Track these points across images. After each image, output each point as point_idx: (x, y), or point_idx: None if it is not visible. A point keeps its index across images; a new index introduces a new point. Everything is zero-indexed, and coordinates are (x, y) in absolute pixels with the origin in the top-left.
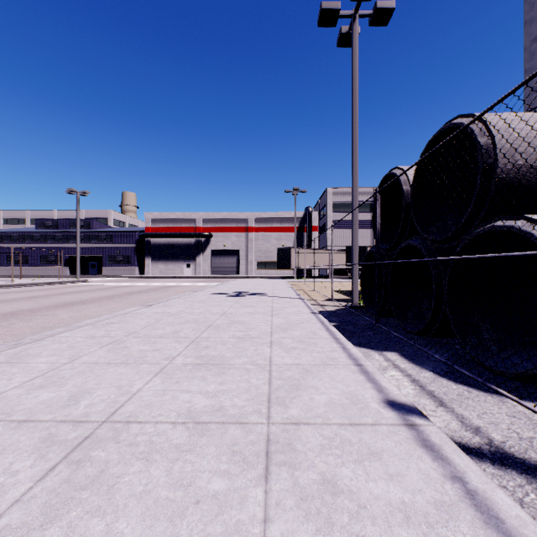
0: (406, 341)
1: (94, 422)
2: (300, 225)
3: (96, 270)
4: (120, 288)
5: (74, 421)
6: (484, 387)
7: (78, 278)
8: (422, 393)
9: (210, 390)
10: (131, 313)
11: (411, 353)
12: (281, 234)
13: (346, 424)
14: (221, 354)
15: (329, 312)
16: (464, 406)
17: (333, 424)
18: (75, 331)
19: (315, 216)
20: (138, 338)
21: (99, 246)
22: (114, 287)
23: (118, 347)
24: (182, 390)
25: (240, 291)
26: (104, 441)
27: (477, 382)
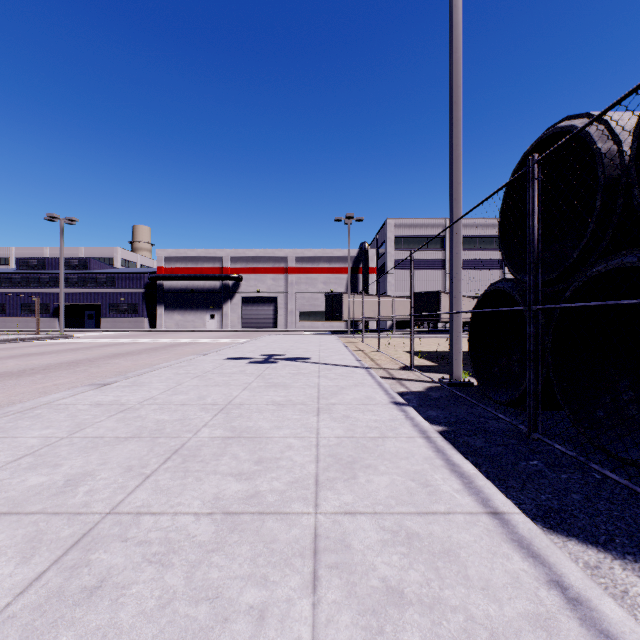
0: None
1: None
2: (354, 265)
3: (93, 322)
4: (107, 347)
5: None
6: None
7: (62, 333)
8: None
9: None
10: (47, 405)
11: None
12: (330, 277)
13: None
14: None
15: (417, 396)
16: None
17: None
18: None
19: (372, 255)
20: None
21: (97, 291)
22: (100, 345)
23: None
24: None
25: (271, 353)
26: None
27: None
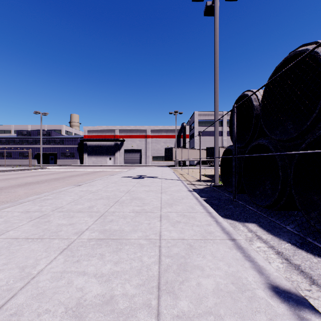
0: (259, 214)
1: None
2: (178, 134)
3: (53, 161)
4: (65, 172)
5: None
6: None
7: (41, 166)
8: (290, 267)
9: (104, 272)
10: (64, 191)
11: (266, 224)
12: (167, 139)
13: None
14: (121, 228)
15: (199, 189)
16: None
17: None
18: (17, 206)
19: (187, 129)
20: (61, 212)
21: (55, 146)
22: (62, 172)
23: (42, 221)
24: (79, 272)
25: (141, 175)
26: None
27: None
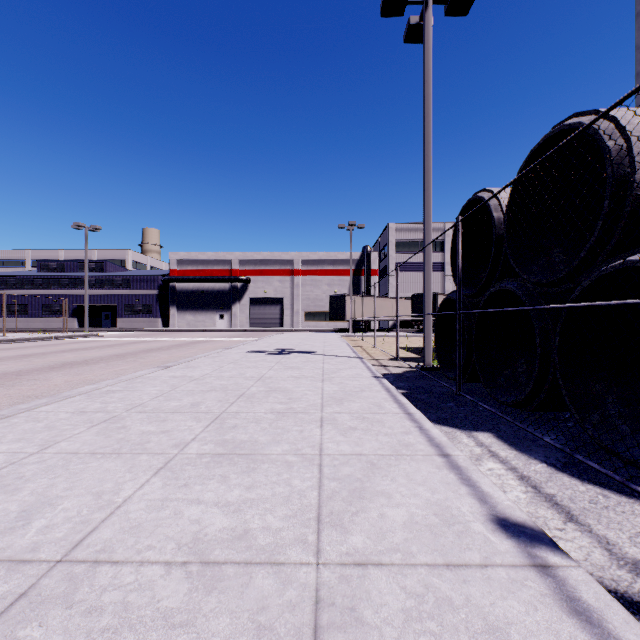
0: (500, 417)
1: (42, 562)
2: (357, 267)
3: (110, 322)
4: (136, 344)
5: (11, 561)
6: (624, 488)
7: (87, 332)
8: (538, 498)
9: (231, 500)
10: (141, 377)
11: (510, 434)
12: (334, 279)
13: (441, 564)
14: (252, 438)
15: (395, 375)
16: (605, 522)
17: (420, 564)
18: (62, 402)
19: (374, 257)
20: (144, 414)
21: (114, 293)
22: (129, 343)
23: (113, 428)
24: (190, 500)
25: (283, 348)
26: (47, 604)
27: (611, 480)
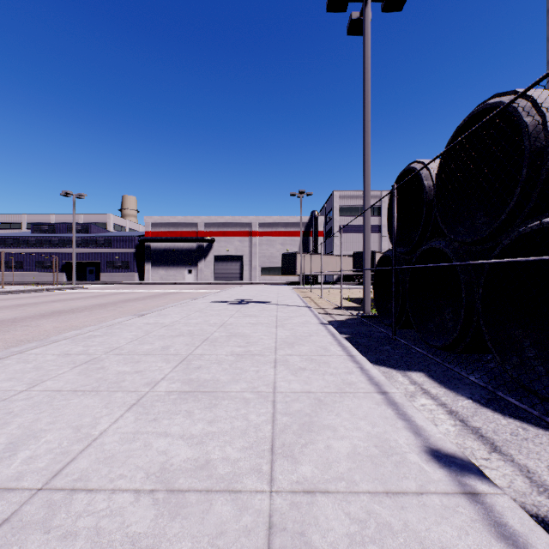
0: (431, 358)
1: (25, 490)
2: (306, 229)
3: (94, 276)
4: (116, 295)
5: None
6: (541, 422)
7: (74, 285)
8: (465, 431)
9: (195, 433)
10: (119, 324)
11: (440, 374)
12: (286, 239)
13: (381, 492)
14: (214, 377)
15: (339, 322)
16: (525, 452)
17: (362, 492)
18: (50, 346)
19: (321, 221)
20: (120, 356)
21: (97, 251)
22: (110, 294)
23: (93, 368)
24: (159, 433)
25: (242, 298)
26: (27, 529)
27: (529, 414)
